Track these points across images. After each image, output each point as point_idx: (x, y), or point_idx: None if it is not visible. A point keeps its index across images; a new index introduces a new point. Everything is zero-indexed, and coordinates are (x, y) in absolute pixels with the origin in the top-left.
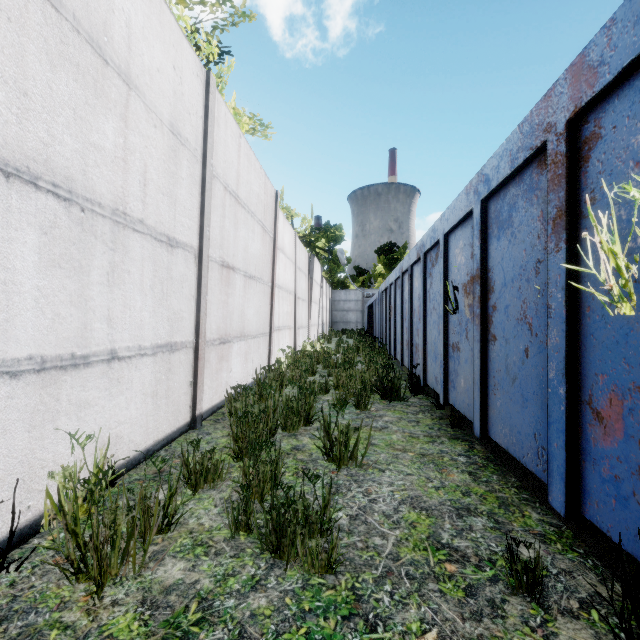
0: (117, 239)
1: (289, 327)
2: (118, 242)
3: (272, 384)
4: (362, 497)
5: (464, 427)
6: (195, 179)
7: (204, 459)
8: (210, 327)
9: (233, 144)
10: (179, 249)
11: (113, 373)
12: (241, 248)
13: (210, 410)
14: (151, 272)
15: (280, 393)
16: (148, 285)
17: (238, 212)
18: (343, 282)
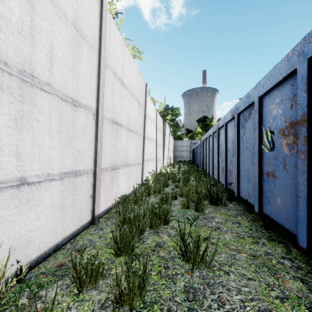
0: (25, 94)
1: (153, 159)
2: (26, 96)
3: (143, 194)
4: (217, 308)
5: (274, 230)
6: (93, 64)
7: (88, 264)
8: (105, 160)
9: (120, 49)
10: (81, 108)
11: (23, 195)
12: (125, 113)
13: (105, 211)
14: (58, 122)
15: (148, 204)
16: (55, 131)
17: (123, 91)
18: (180, 136)
